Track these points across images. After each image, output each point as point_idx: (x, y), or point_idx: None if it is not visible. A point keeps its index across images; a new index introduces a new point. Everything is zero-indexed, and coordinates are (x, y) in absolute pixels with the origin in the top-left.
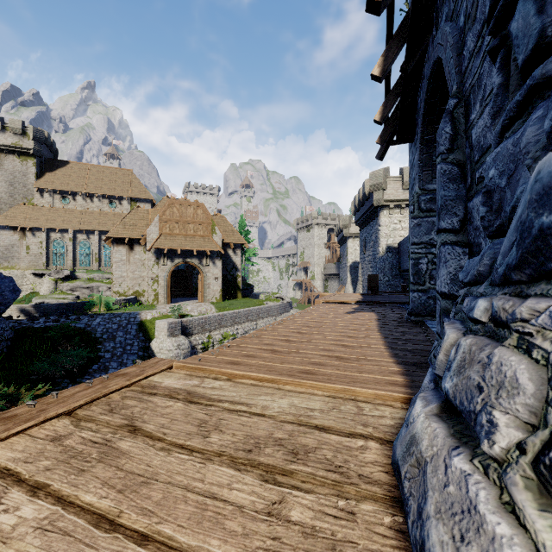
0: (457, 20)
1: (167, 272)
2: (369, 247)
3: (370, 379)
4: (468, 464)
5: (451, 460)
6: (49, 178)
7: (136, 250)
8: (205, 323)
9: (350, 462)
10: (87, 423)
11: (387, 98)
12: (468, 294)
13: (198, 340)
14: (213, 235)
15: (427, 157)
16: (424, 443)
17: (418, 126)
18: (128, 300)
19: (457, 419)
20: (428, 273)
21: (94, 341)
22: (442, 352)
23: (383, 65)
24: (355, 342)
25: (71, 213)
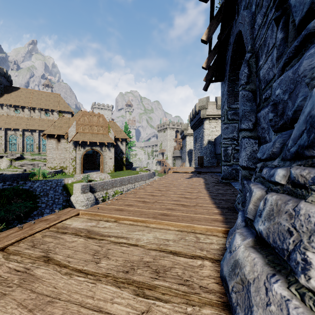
0: (250, 8)
1: (81, 155)
2: (198, 141)
3: (202, 217)
4: (286, 291)
5: (271, 285)
6: (7, 97)
7: (62, 142)
8: (104, 185)
9: (193, 277)
10: (15, 256)
11: (210, 55)
12: (264, 166)
13: (100, 195)
14: (109, 133)
15: (231, 89)
16: (247, 269)
17: (226, 72)
18: (57, 172)
19: (267, 250)
20: (232, 155)
21: (34, 196)
22: (252, 203)
23: (208, 34)
24: (192, 195)
25: (21, 119)
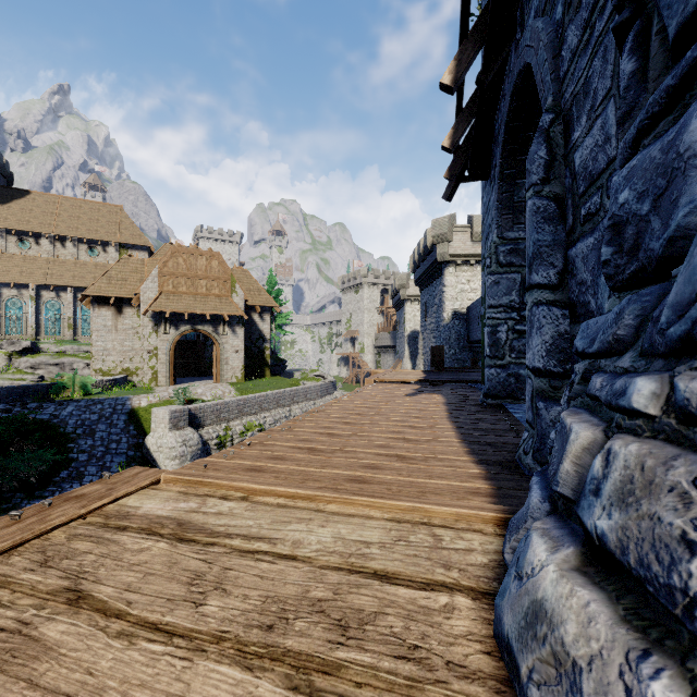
0: (552, 12)
1: (170, 344)
2: (432, 313)
3: (444, 486)
4: None
5: (643, 683)
6: None
7: (126, 313)
8: (222, 410)
9: (431, 638)
10: None
11: (459, 119)
12: (592, 370)
13: (212, 433)
14: (233, 294)
15: (507, 197)
16: (570, 629)
17: (496, 158)
18: (115, 381)
19: (618, 580)
20: (508, 344)
21: (63, 437)
22: (569, 459)
23: (455, 71)
24: (420, 435)
25: (32, 262)
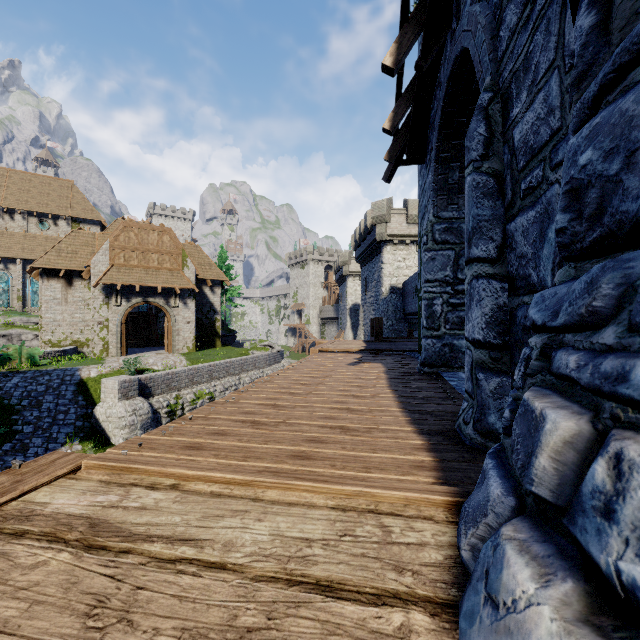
0: None
1: (121, 315)
2: (371, 288)
3: (388, 460)
4: None
5: None
6: None
7: (77, 286)
8: (172, 379)
9: None
10: None
11: (398, 103)
12: (553, 345)
13: (163, 402)
14: (184, 268)
15: (442, 179)
16: None
17: (431, 143)
18: (65, 352)
19: None
20: (443, 316)
21: (7, 409)
22: (547, 453)
23: (396, 53)
24: (363, 404)
25: None
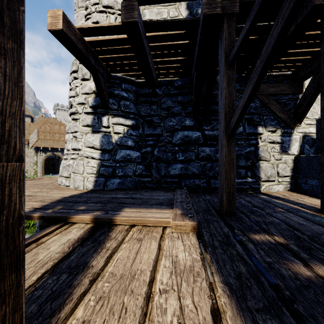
0: None
1: (42, 160)
2: None
3: None
4: None
5: None
6: None
7: None
8: None
9: None
10: (32, 180)
11: None
12: None
13: None
14: None
15: None
16: None
17: None
18: None
19: None
20: None
21: None
22: None
23: None
24: None
25: None
